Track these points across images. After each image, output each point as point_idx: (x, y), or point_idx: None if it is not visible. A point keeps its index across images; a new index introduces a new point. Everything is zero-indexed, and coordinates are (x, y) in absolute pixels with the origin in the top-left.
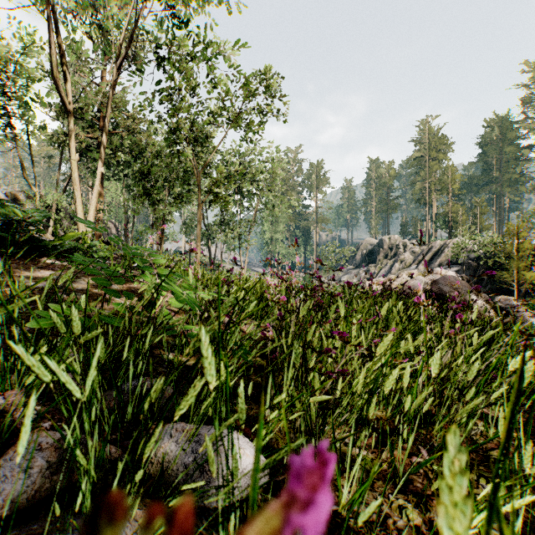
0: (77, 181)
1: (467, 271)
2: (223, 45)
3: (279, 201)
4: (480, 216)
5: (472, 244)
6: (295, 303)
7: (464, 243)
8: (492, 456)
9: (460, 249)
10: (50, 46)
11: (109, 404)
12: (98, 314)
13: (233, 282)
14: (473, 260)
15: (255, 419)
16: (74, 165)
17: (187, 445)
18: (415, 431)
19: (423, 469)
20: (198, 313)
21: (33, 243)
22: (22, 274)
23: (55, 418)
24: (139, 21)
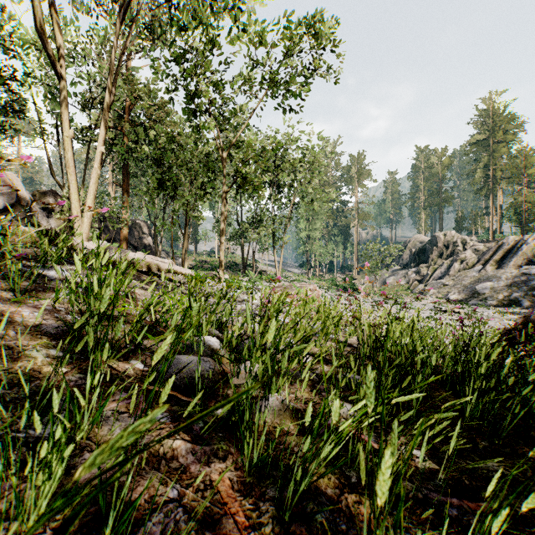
0: (70, 163)
1: None
2: None
3: (317, 194)
4: None
5: None
6: None
7: None
8: None
9: None
10: None
11: None
12: None
13: None
14: None
15: None
16: (67, 144)
17: None
18: None
19: None
20: None
21: None
22: None
23: None
24: None
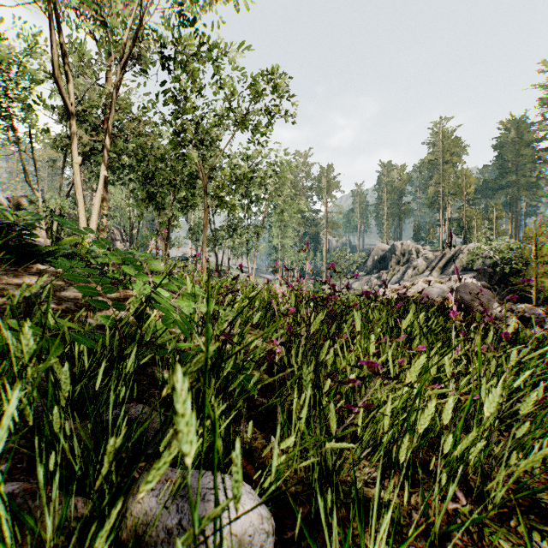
0: (79, 185)
1: (483, 277)
2: (230, 44)
3: (288, 205)
4: (495, 220)
5: (488, 250)
6: (305, 314)
7: (479, 249)
8: (542, 499)
9: (475, 255)
10: (51, 45)
11: (81, 440)
12: (68, 332)
13: (238, 290)
14: (489, 266)
15: (259, 452)
16: (76, 169)
17: (171, 500)
18: (456, 480)
19: (461, 518)
20: (201, 324)
21: (25, 249)
22: (10, 282)
23: (16, 458)
24: (143, 20)
